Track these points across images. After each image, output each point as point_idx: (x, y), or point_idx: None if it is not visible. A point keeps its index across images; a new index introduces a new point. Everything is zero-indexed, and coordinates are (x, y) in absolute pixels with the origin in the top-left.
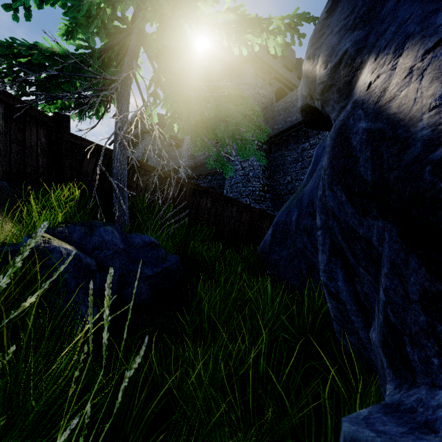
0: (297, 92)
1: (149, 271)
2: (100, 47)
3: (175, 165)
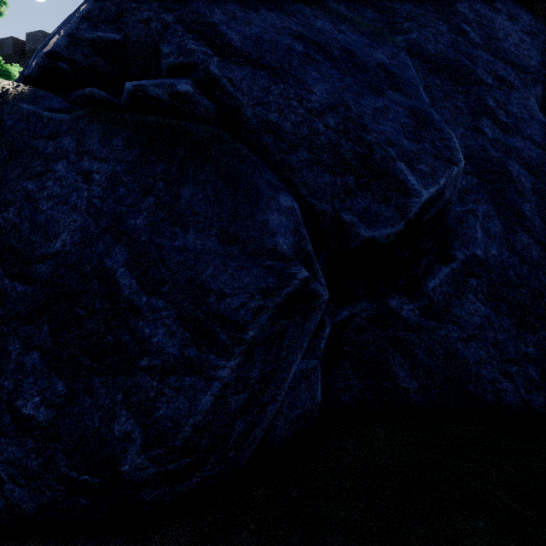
0: None
1: None
2: None
3: None
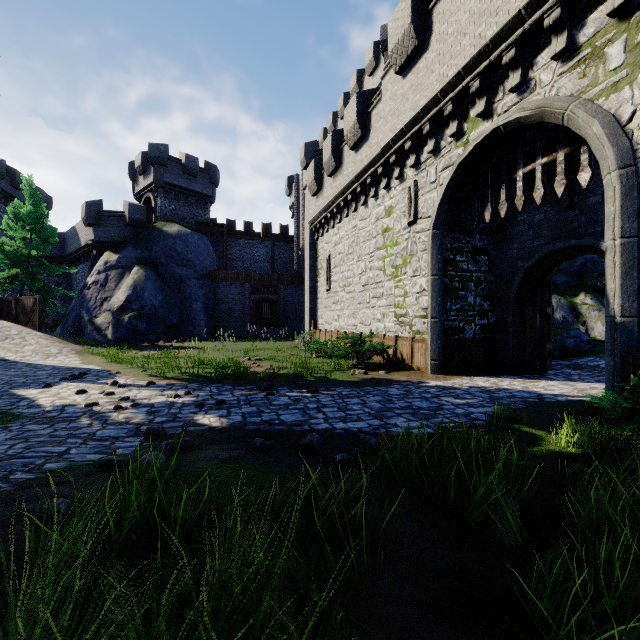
0: None
1: None
2: (6, 276)
3: None
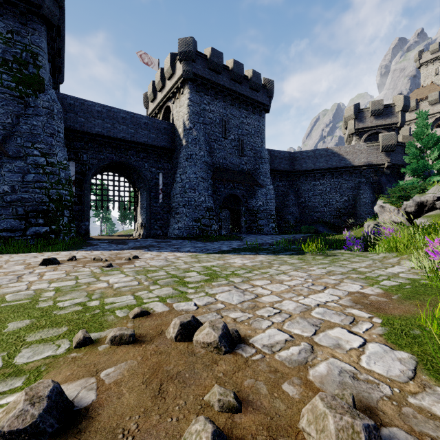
0: (280, 152)
1: None
2: None
3: (101, 129)
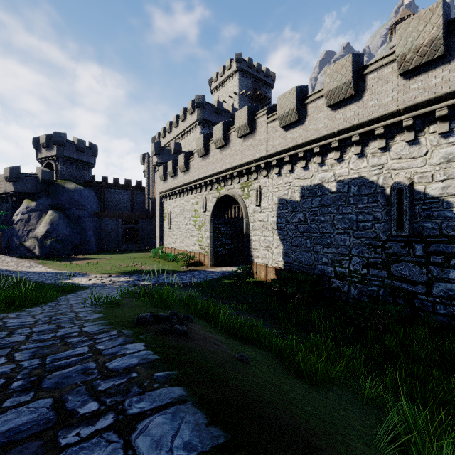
0: None
1: None
2: None
3: None
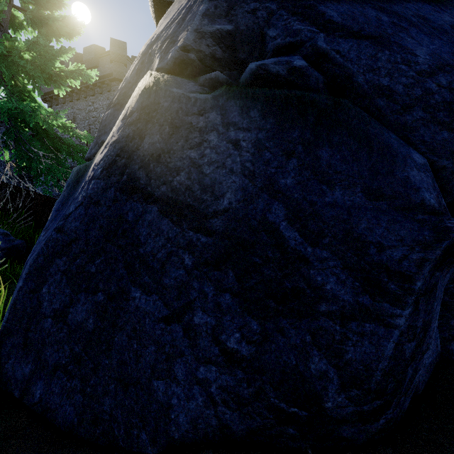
0: None
1: (4, 246)
2: None
3: None
